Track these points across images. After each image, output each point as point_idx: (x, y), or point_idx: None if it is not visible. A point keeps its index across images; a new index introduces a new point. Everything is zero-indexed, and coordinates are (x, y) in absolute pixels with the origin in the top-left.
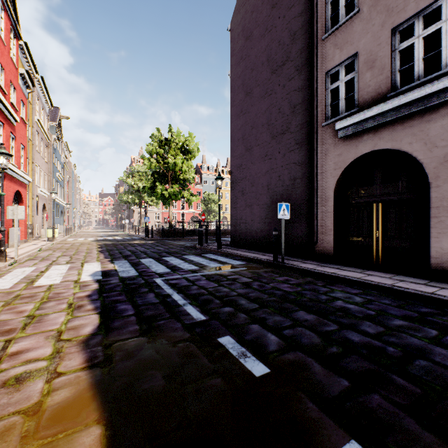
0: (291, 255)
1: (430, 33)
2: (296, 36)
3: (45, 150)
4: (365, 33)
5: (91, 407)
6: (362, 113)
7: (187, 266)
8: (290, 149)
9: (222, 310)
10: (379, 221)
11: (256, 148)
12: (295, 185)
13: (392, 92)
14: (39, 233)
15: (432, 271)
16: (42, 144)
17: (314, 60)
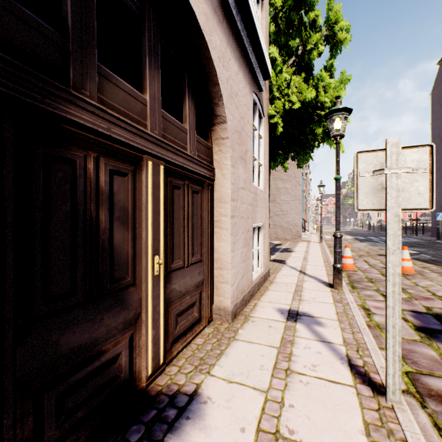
0: None
1: None
2: None
3: None
4: None
5: (363, 243)
6: None
7: None
8: None
9: None
10: None
11: None
12: None
13: None
14: None
15: None
16: None
17: None
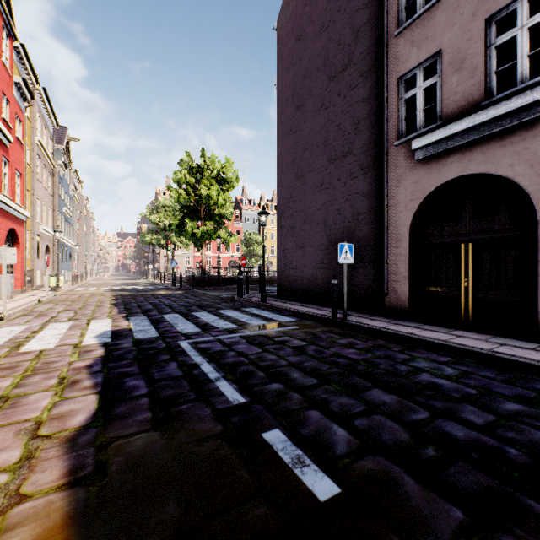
0: (354, 309)
1: (538, 22)
2: (360, 33)
3: (48, 179)
4: (450, 25)
5: None
6: (448, 127)
7: (222, 324)
8: (352, 176)
9: (267, 387)
10: (468, 266)
11: (309, 175)
12: (358, 221)
13: (487, 100)
14: (41, 281)
15: None
16: (45, 172)
17: (384, 62)
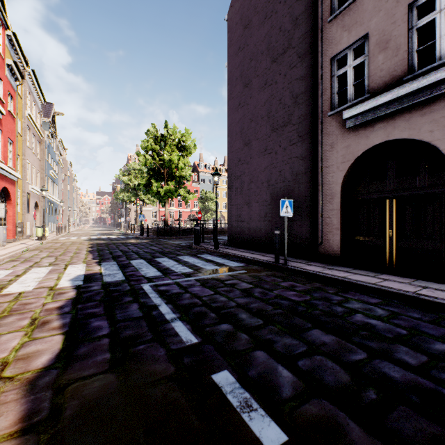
0: (293, 255)
1: None
2: (298, 21)
3: (37, 147)
4: (376, 11)
5: None
6: (375, 99)
7: (180, 268)
8: (291, 142)
9: (218, 328)
10: (392, 219)
11: (255, 142)
12: (297, 181)
13: (409, 75)
14: (30, 232)
15: None
16: (34, 140)
17: (319, 45)
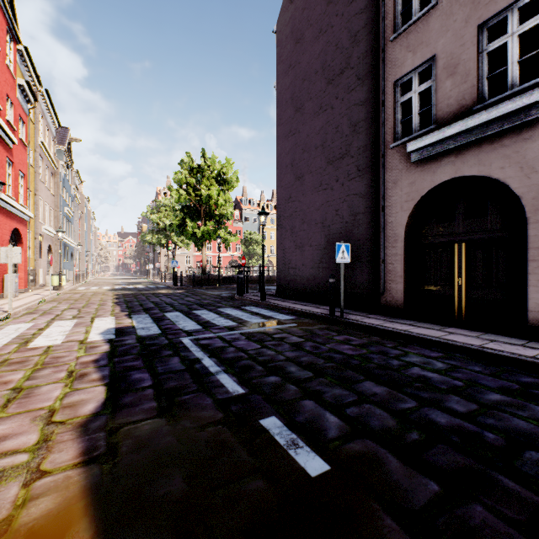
0: (352, 307)
1: (528, 29)
2: (358, 38)
3: (50, 180)
4: (444, 31)
5: (80, 526)
6: (441, 130)
7: (222, 321)
8: (350, 177)
9: (265, 380)
10: (461, 266)
11: (308, 176)
12: (356, 222)
13: (479, 104)
14: (43, 280)
15: (530, 328)
16: (47, 172)
17: (380, 66)
